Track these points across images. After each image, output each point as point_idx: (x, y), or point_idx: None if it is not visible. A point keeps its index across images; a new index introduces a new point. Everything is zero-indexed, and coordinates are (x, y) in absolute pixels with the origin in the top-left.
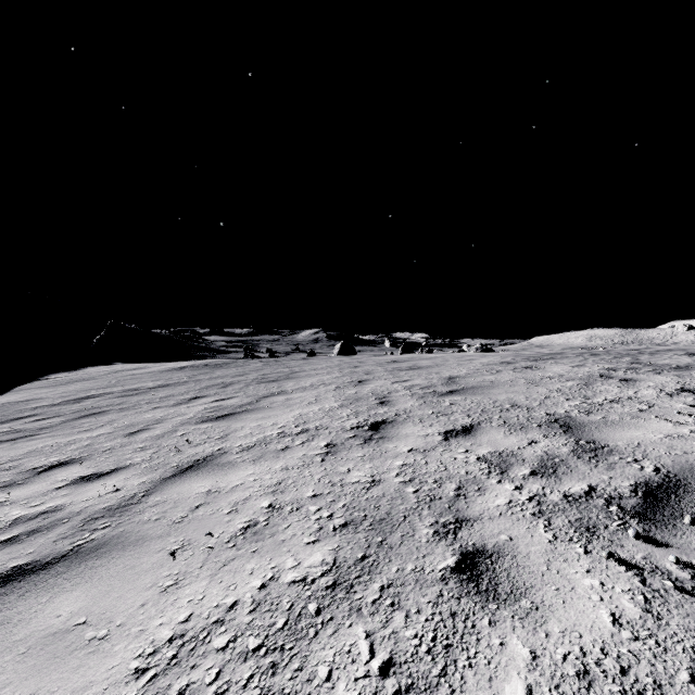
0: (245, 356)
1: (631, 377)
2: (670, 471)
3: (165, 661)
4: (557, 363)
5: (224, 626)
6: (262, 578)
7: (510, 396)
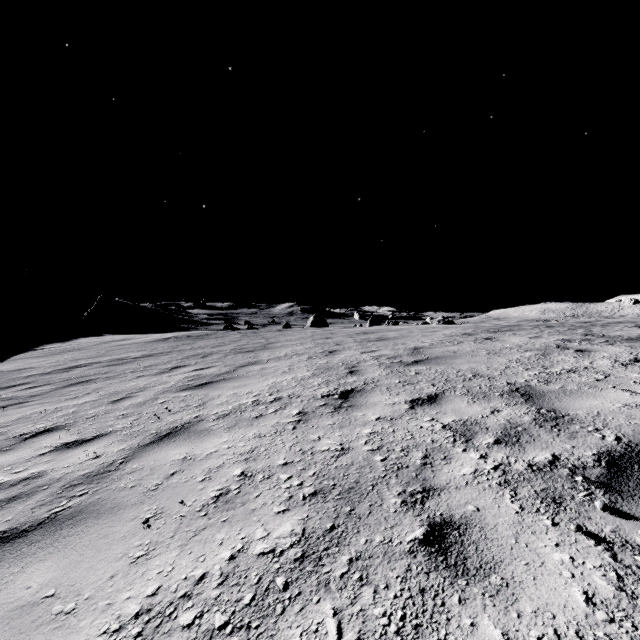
0: (226, 328)
1: (586, 348)
2: (631, 441)
3: (129, 639)
4: (515, 334)
5: (191, 600)
6: (231, 549)
7: (472, 366)
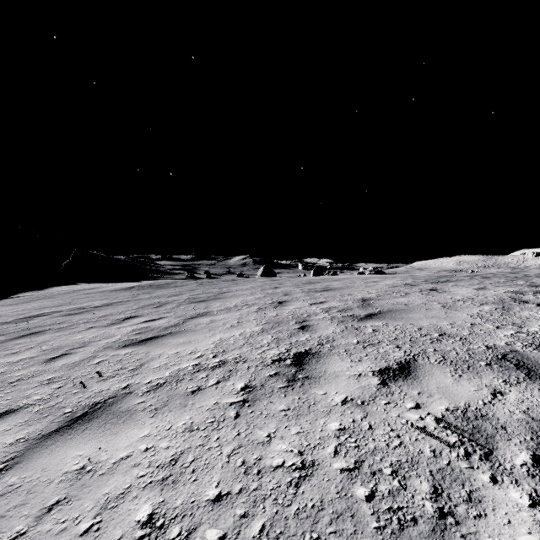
0: (188, 277)
1: None
2: None
3: None
4: (458, 285)
5: None
6: None
7: (433, 322)
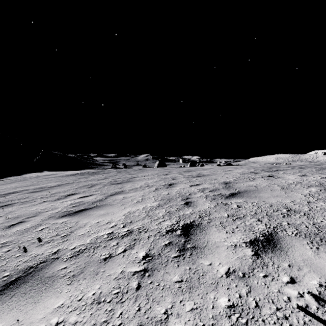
0: (112, 167)
1: None
2: None
3: None
4: (286, 173)
5: None
6: None
7: (279, 200)
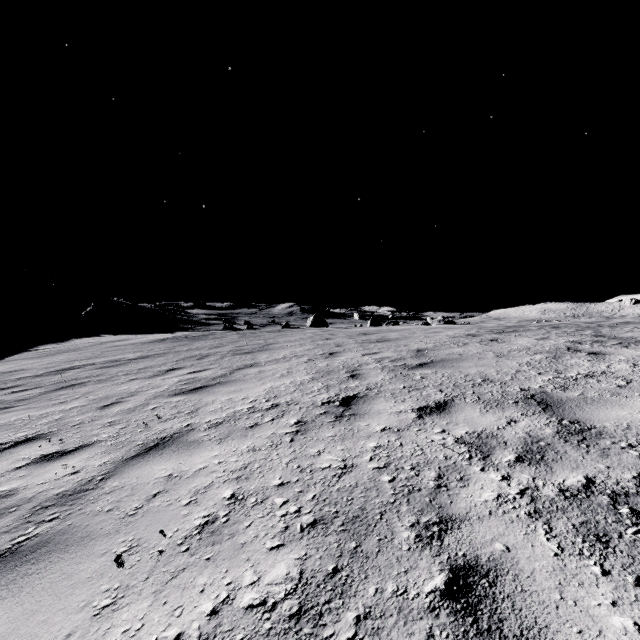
0: (225, 328)
1: (599, 350)
2: None
3: None
4: (521, 335)
5: None
6: (214, 599)
7: (481, 370)
